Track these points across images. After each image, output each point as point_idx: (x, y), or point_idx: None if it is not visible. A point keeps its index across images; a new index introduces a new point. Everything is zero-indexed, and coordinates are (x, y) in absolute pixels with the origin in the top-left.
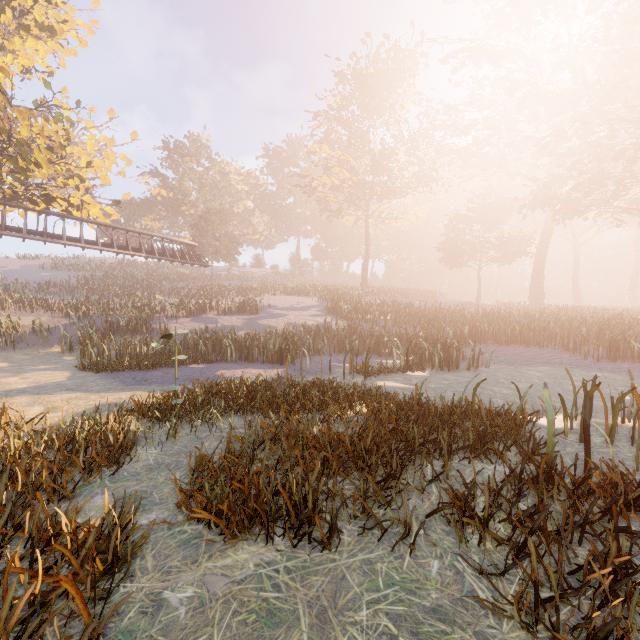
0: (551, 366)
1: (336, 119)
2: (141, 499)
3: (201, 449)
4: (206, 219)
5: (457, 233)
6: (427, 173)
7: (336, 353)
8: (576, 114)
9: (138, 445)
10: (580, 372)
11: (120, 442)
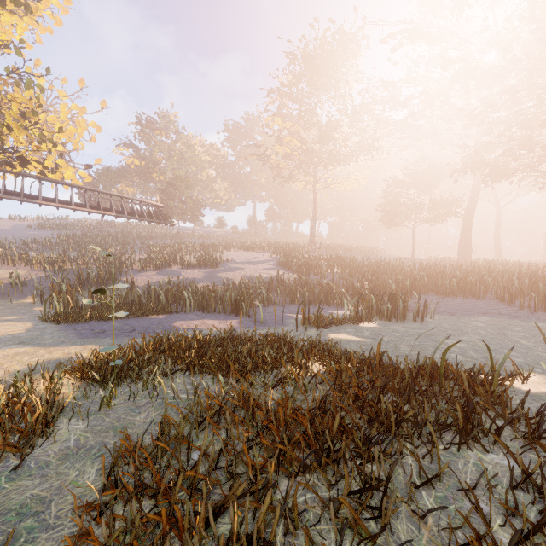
0: (491, 316)
1: (287, 95)
2: (11, 536)
3: (123, 436)
4: (173, 184)
5: (394, 196)
6: (368, 142)
7: (288, 303)
8: (504, 87)
9: (65, 416)
10: (520, 322)
11: (33, 420)
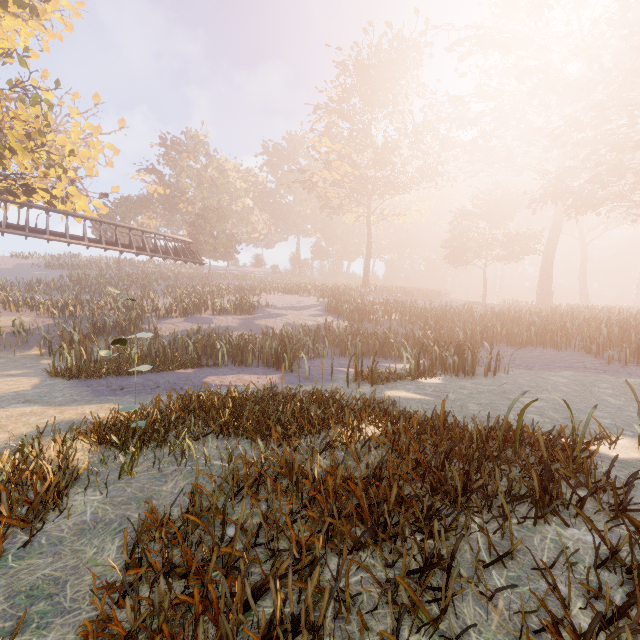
0: (575, 371)
1: (337, 112)
2: (23, 620)
3: (149, 508)
4: (203, 216)
5: (462, 230)
6: (432, 167)
7: (338, 356)
8: (590, 103)
9: (80, 486)
10: (609, 378)
11: (44, 489)
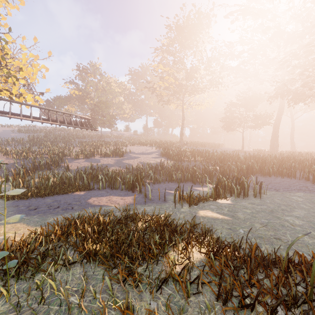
0: (304, 192)
1: (166, 51)
2: None
3: None
4: (98, 106)
5: (231, 113)
6: (216, 80)
7: (167, 181)
8: (301, 44)
9: None
10: None
11: None
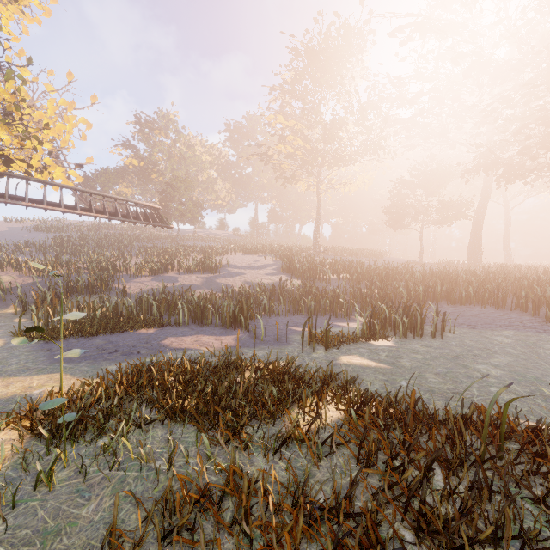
0: (516, 330)
1: (290, 92)
2: None
3: None
4: (172, 185)
5: (401, 198)
6: (375, 141)
7: (291, 313)
8: (519, 83)
9: None
10: None
11: None
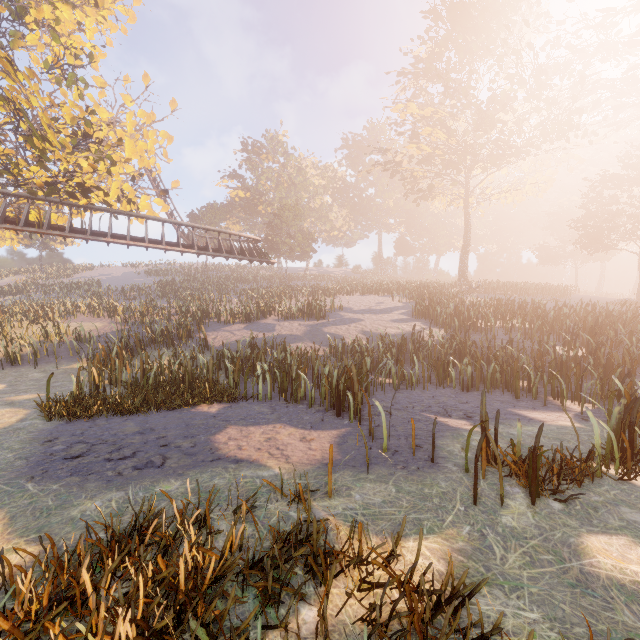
0: None
1: (426, 73)
2: None
3: None
4: (280, 216)
5: (602, 203)
6: (561, 119)
7: (433, 384)
8: None
9: None
10: None
11: None
